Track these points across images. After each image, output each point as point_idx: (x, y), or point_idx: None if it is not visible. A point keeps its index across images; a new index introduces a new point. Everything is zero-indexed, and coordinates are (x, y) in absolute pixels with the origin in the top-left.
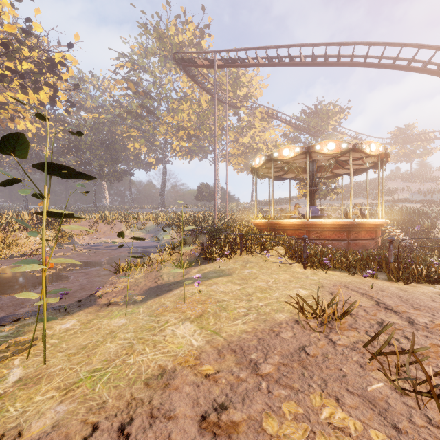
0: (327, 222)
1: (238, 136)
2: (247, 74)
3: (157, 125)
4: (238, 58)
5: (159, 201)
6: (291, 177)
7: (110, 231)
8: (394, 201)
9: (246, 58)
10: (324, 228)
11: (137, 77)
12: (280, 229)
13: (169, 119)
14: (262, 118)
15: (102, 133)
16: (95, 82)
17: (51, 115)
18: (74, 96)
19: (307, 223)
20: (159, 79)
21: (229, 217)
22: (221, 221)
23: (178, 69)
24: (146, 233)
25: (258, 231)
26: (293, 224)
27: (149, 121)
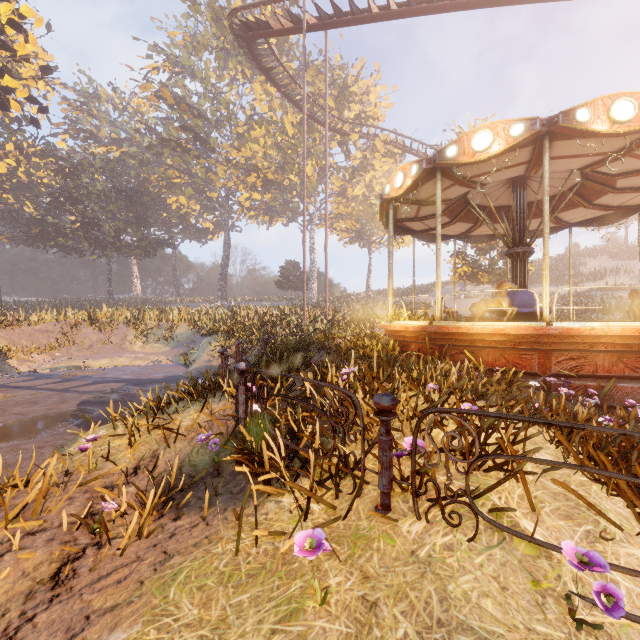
0: (611, 329)
1: (347, 183)
2: (360, 81)
3: (213, 164)
4: (349, 1)
5: (219, 290)
6: (458, 233)
7: (103, 342)
8: (610, 289)
9: (363, 9)
10: (596, 346)
11: (179, 85)
12: (459, 347)
13: (233, 156)
14: (386, 153)
15: (126, 179)
16: (117, 101)
17: (36, 146)
18: (83, 122)
19: (550, 331)
20: (217, 89)
21: (330, 316)
22: (314, 324)
23: (246, 69)
24: (173, 346)
25: (399, 348)
26: (503, 334)
27: (198, 156)
